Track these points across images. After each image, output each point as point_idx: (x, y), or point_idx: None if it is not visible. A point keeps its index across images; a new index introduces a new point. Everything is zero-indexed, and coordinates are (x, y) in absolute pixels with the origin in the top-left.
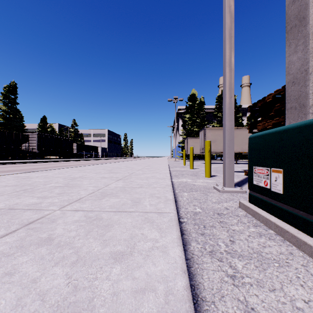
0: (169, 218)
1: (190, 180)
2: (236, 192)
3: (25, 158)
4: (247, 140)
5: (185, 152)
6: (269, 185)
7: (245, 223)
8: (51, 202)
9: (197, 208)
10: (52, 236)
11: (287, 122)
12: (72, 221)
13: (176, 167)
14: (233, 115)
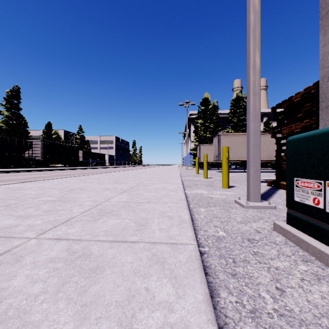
0: (187, 255)
1: (206, 192)
2: (264, 208)
3: (28, 166)
4: (265, 146)
5: (197, 160)
6: (323, 204)
7: (289, 256)
8: (30, 225)
9: (220, 230)
10: (1, 295)
11: (321, 124)
12: (45, 260)
13: (188, 176)
14: (259, 115)
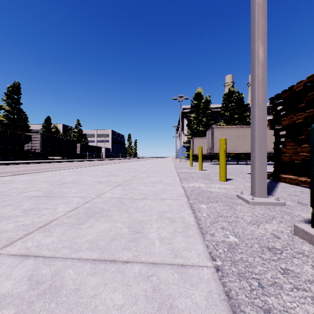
0: (205, 292)
1: (203, 185)
2: (272, 204)
3: (27, 158)
4: None
5: (192, 152)
6: None
7: None
8: None
9: (229, 233)
10: None
11: None
12: None
13: (182, 168)
14: (265, 102)
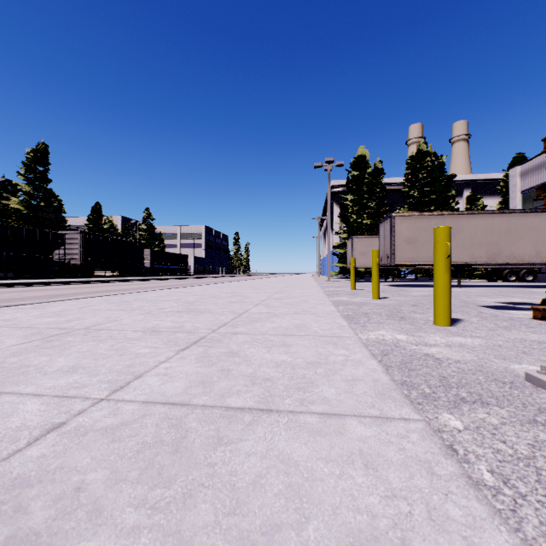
0: None
1: (404, 337)
2: None
3: (58, 275)
4: (483, 237)
5: (354, 263)
6: None
7: None
8: None
9: None
10: None
11: None
12: None
13: (337, 293)
14: None
